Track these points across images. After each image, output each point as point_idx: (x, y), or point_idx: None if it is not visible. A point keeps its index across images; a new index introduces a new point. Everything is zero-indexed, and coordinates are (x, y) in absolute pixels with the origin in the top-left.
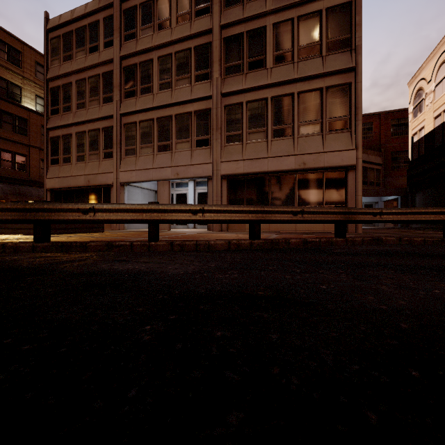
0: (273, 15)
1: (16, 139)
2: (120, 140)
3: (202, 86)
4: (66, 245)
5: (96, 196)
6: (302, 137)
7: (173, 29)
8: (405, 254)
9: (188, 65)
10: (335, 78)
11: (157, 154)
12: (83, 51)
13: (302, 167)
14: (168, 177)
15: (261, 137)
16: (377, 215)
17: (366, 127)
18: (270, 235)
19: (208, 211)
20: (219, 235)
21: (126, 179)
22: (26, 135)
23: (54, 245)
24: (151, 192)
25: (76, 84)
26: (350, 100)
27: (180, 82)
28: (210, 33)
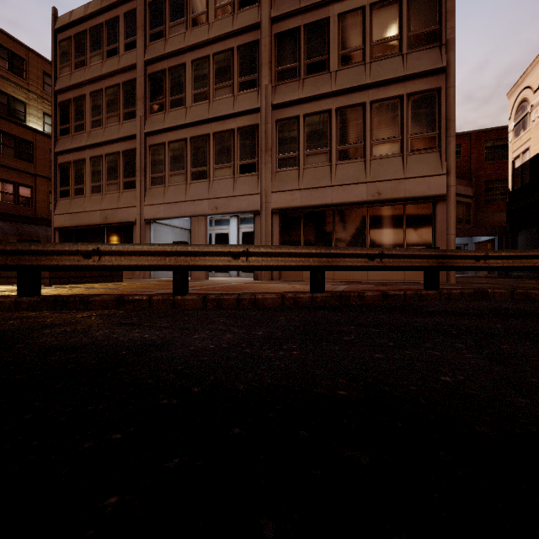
0: (338, 3)
1: (19, 167)
2: (145, 166)
3: (248, 96)
4: (61, 300)
5: (115, 236)
6: (376, 159)
7: (211, 25)
8: (533, 314)
9: (229, 69)
10: (419, 82)
11: (191, 183)
12: (99, 55)
13: (377, 198)
14: (205, 212)
15: (323, 160)
16: (481, 259)
17: None
18: (336, 286)
19: (255, 253)
20: (269, 286)
21: (152, 215)
22: (32, 162)
23: (45, 300)
24: (185, 231)
25: (91, 97)
26: (439, 110)
27: (219, 91)
28: (257, 29)
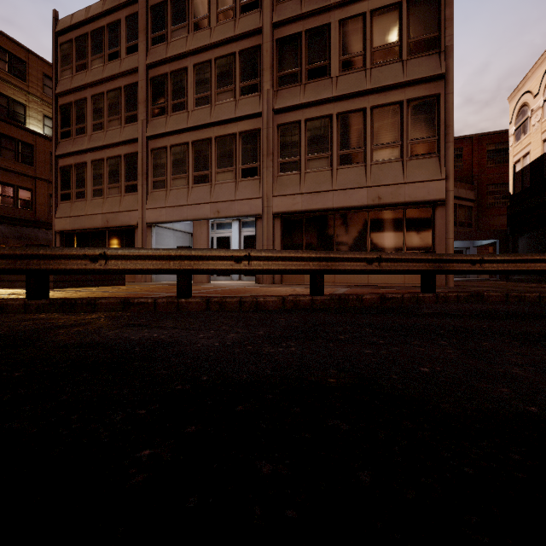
0: (339, 9)
1: (19, 169)
2: (147, 170)
3: (249, 101)
4: (68, 303)
5: (116, 240)
6: (377, 164)
7: (213, 29)
8: (521, 315)
9: (231, 74)
10: (419, 88)
11: (193, 187)
12: (100, 58)
13: (377, 203)
14: (206, 216)
15: (324, 164)
16: (477, 263)
17: (455, 154)
18: (337, 289)
19: (256, 257)
20: (270, 289)
21: (153, 219)
22: (32, 165)
23: (53, 303)
24: (186, 235)
25: (92, 100)
26: (439, 116)
27: (221, 96)
28: (259, 34)
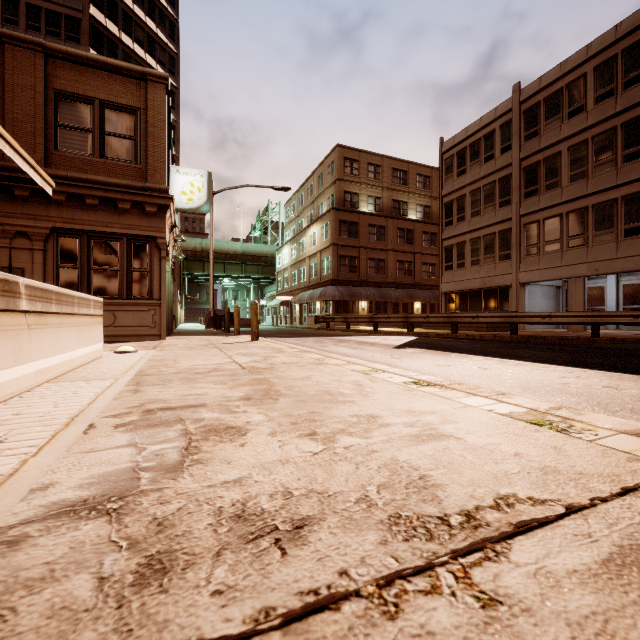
0: None
1: (406, 249)
2: (519, 241)
3: (634, 166)
4: (531, 337)
5: (491, 297)
6: None
7: (589, 113)
8: None
9: (611, 146)
10: None
11: (566, 251)
12: (477, 162)
13: None
14: (582, 274)
15: None
16: None
17: None
18: None
19: None
20: None
21: (527, 279)
22: (412, 244)
23: (523, 337)
24: (551, 288)
25: (470, 195)
26: None
27: (599, 168)
28: None
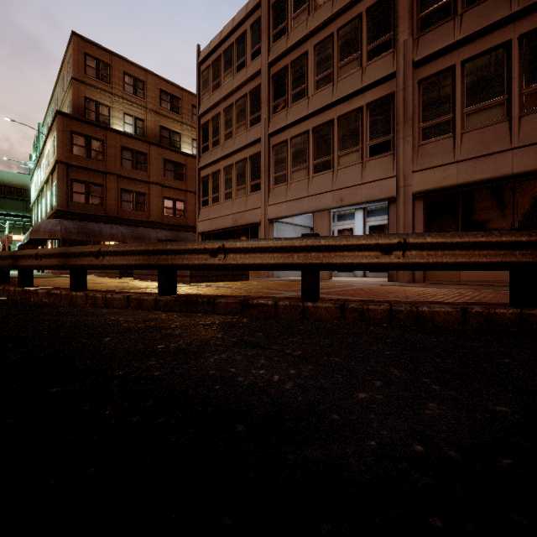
0: None
1: (176, 186)
2: (268, 167)
3: (379, 63)
4: (191, 301)
5: (243, 238)
6: None
7: None
8: None
9: (356, 39)
10: None
11: (313, 177)
12: (230, 73)
13: None
14: (328, 206)
15: (496, 115)
16: None
17: None
18: None
19: (416, 245)
20: (419, 290)
21: (275, 214)
22: (184, 181)
23: (178, 300)
24: (306, 229)
25: (224, 113)
26: None
27: (345, 69)
28: None
